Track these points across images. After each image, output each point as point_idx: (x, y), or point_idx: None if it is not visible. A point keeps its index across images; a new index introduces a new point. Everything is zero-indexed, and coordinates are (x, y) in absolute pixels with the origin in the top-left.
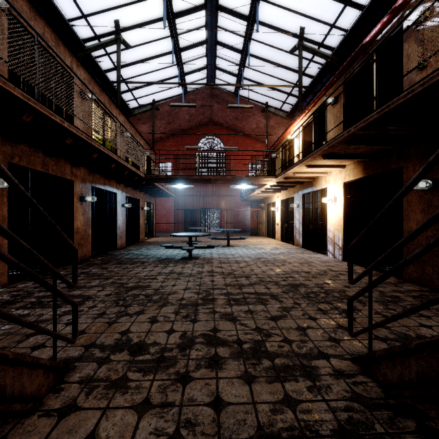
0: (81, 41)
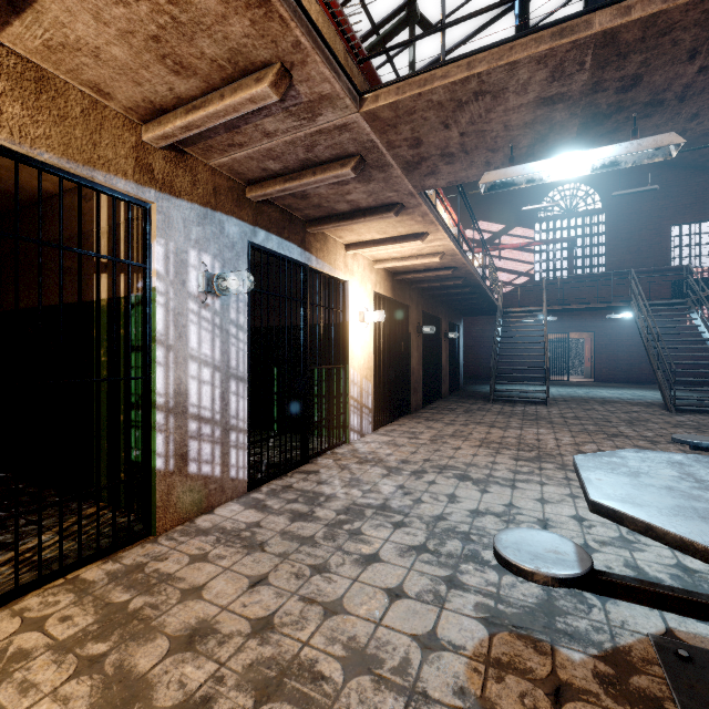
0: None
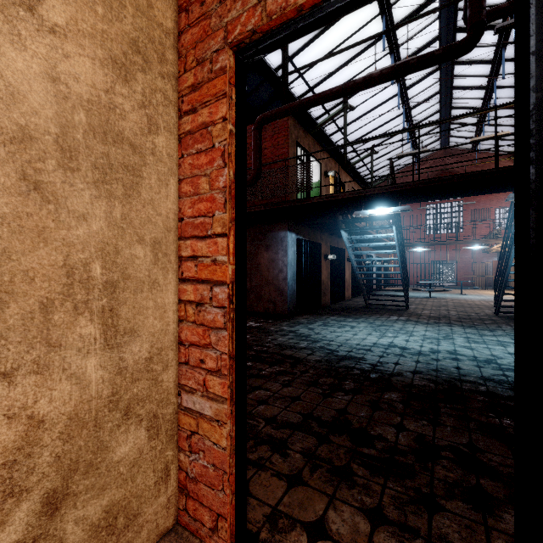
0: (350, 162)
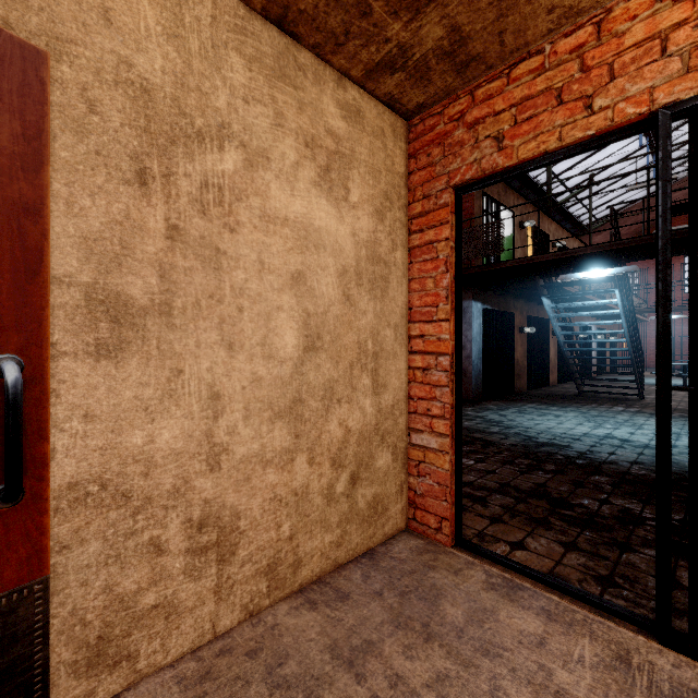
0: (556, 200)
